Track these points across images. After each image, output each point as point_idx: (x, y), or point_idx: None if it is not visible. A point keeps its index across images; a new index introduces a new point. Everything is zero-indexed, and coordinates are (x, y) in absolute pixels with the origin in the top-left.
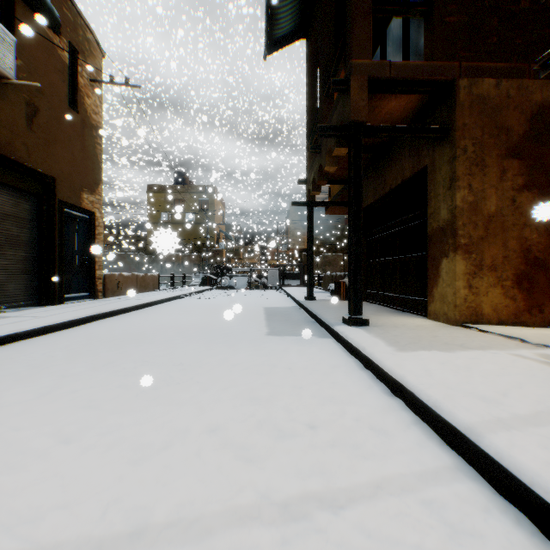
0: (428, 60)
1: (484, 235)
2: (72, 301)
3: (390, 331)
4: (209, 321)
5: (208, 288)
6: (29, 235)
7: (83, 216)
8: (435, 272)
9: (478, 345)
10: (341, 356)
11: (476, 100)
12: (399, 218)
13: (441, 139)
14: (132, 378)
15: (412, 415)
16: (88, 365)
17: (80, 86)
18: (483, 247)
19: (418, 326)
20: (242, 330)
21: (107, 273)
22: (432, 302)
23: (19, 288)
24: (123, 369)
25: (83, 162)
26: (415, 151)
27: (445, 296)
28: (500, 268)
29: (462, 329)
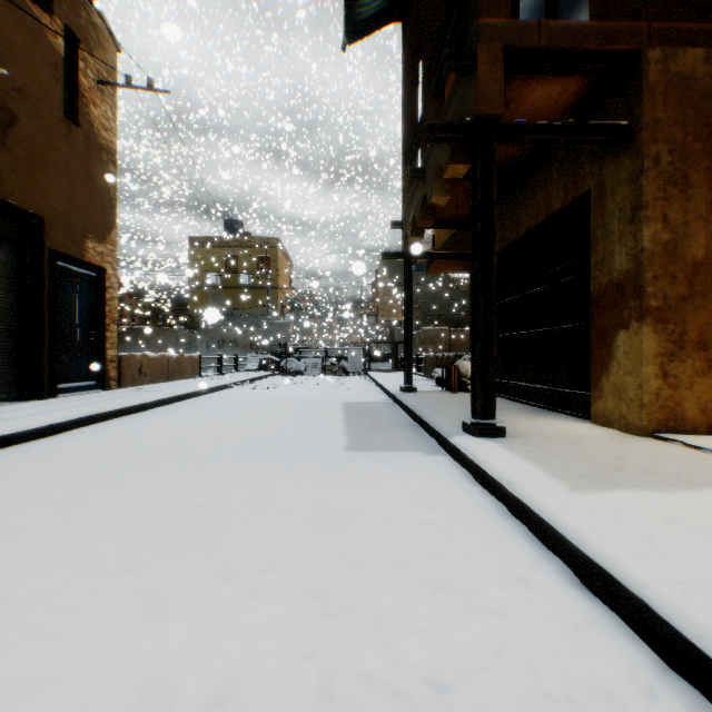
0: (597, 21)
1: (686, 295)
2: (71, 393)
3: (543, 446)
4: (260, 425)
5: (268, 374)
6: (4, 299)
7: (88, 274)
8: (604, 353)
9: (706, 478)
10: (468, 491)
11: (674, 81)
12: (538, 274)
13: (615, 146)
14: (103, 542)
15: (644, 650)
16: (40, 510)
17: (82, 89)
18: (685, 313)
19: (582, 436)
20: (309, 440)
21: (125, 354)
22: (599, 397)
23: None
24: (96, 519)
25: (88, 197)
26: (569, 170)
27: (623, 389)
28: (711, 346)
29: (656, 443)
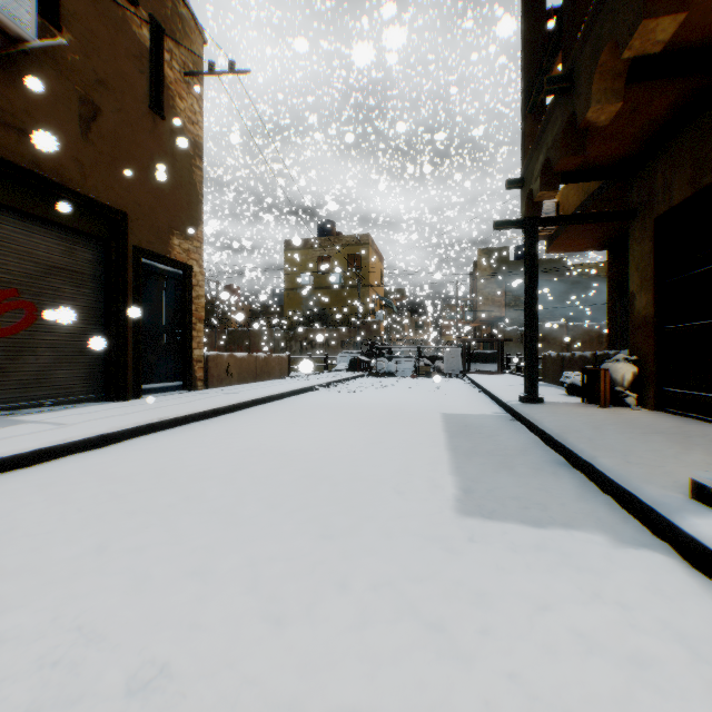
0: None
1: None
2: (155, 394)
3: None
4: (334, 447)
5: (357, 374)
6: (90, 298)
7: (174, 272)
8: None
9: None
10: None
11: None
12: None
13: None
14: None
15: None
16: None
17: (167, 82)
18: None
19: None
20: (397, 481)
21: (211, 354)
22: None
23: (74, 375)
24: None
25: (172, 193)
26: None
27: None
28: None
29: None
